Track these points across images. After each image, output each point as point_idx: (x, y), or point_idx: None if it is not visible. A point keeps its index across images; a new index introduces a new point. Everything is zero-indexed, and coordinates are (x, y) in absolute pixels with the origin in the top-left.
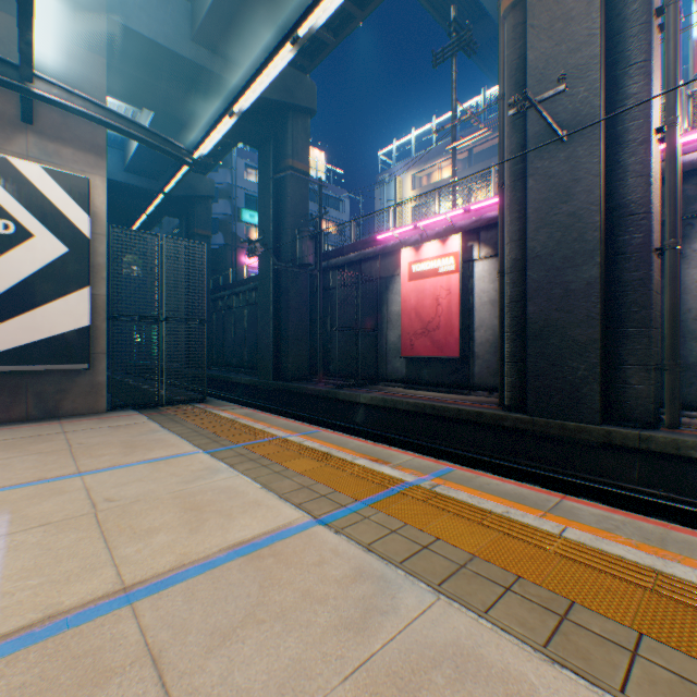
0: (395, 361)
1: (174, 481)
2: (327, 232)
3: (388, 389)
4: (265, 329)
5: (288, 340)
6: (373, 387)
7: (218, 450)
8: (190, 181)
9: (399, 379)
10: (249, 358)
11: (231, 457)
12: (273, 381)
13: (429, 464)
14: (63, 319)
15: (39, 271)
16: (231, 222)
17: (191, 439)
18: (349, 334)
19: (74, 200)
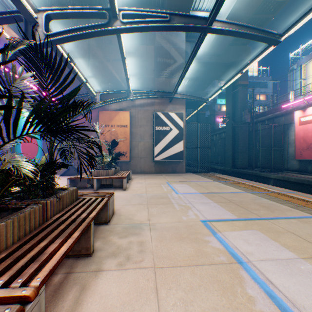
0: (292, 161)
1: (212, 184)
2: (258, 100)
3: (286, 173)
4: (228, 148)
5: (237, 152)
6: (278, 172)
7: (219, 181)
8: (197, 95)
9: (294, 170)
10: (220, 160)
11: (223, 183)
12: (231, 168)
13: (286, 190)
14: (177, 149)
15: (173, 138)
16: (212, 105)
17: (211, 179)
18: (267, 150)
19: (179, 119)
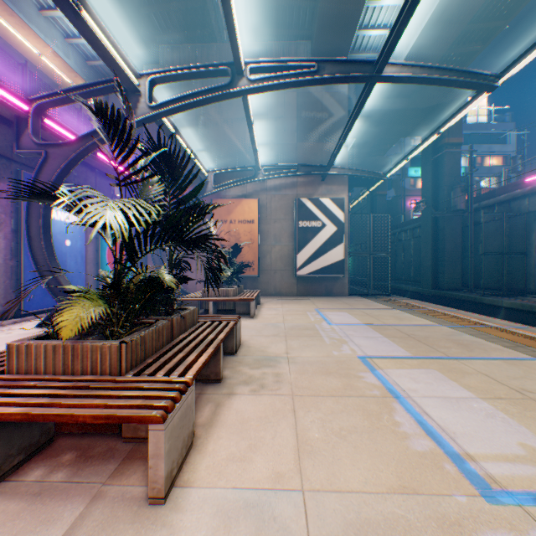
0: None
1: (388, 313)
2: (487, 166)
3: (531, 299)
4: (425, 255)
5: (442, 262)
6: (517, 297)
7: (402, 310)
8: (372, 163)
9: None
10: (413, 275)
11: (408, 312)
12: (431, 290)
13: (513, 325)
14: (334, 256)
15: (327, 239)
16: (399, 180)
17: (388, 306)
18: (497, 257)
19: (338, 209)
